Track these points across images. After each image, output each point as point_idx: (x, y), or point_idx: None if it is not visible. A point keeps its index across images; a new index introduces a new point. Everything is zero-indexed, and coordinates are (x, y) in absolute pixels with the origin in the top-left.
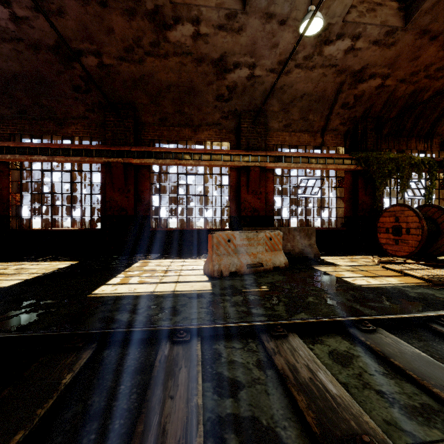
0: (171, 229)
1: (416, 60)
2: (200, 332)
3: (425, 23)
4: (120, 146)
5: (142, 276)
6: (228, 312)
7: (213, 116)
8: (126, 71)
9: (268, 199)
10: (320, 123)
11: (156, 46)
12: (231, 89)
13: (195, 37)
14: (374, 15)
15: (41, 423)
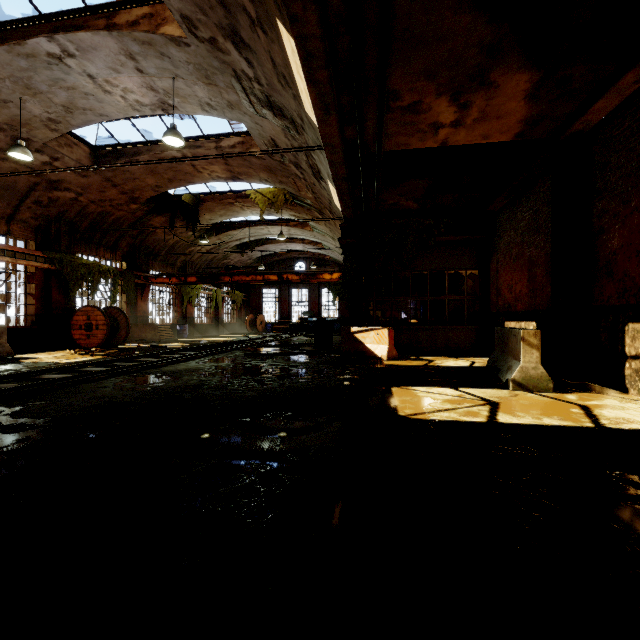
0: None
1: (104, 193)
2: None
3: (109, 176)
4: None
5: None
6: None
7: None
8: None
9: None
10: (7, 210)
11: None
12: None
13: None
14: (72, 151)
15: None
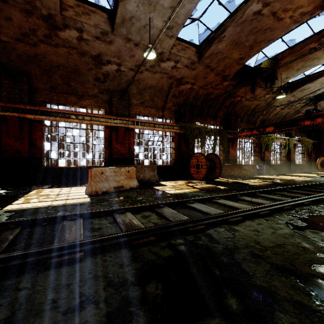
0: (60, 167)
1: (206, 79)
2: (82, 215)
3: (207, 63)
4: (15, 103)
5: (40, 198)
6: (99, 209)
7: (93, 91)
8: (22, 49)
9: (131, 147)
10: (161, 103)
11: (49, 37)
12: (105, 75)
13: (80, 39)
14: (185, 53)
15: (5, 250)
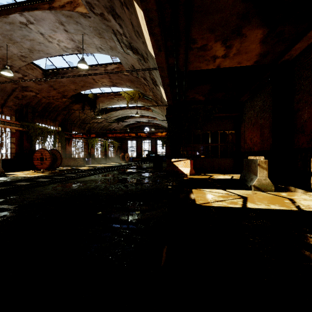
0: None
1: (49, 93)
2: None
3: (52, 84)
4: None
5: None
6: None
7: None
8: None
9: None
10: (1, 101)
11: None
12: None
13: None
14: (33, 72)
15: None
